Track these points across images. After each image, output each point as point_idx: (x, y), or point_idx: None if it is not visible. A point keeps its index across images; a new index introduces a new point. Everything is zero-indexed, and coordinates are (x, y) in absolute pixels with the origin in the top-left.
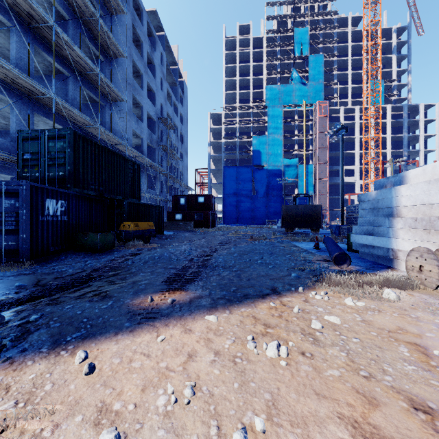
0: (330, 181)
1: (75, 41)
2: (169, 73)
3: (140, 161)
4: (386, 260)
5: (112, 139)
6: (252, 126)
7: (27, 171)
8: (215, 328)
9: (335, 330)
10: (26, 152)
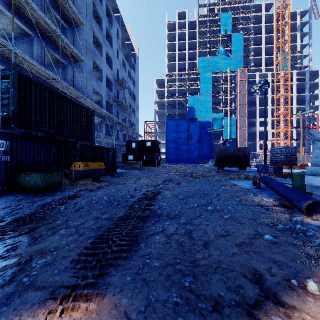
0: (249, 130)
1: (40, 7)
2: (124, 47)
3: (100, 113)
4: None
5: (73, 93)
6: (188, 88)
7: None
8: None
9: None
10: None
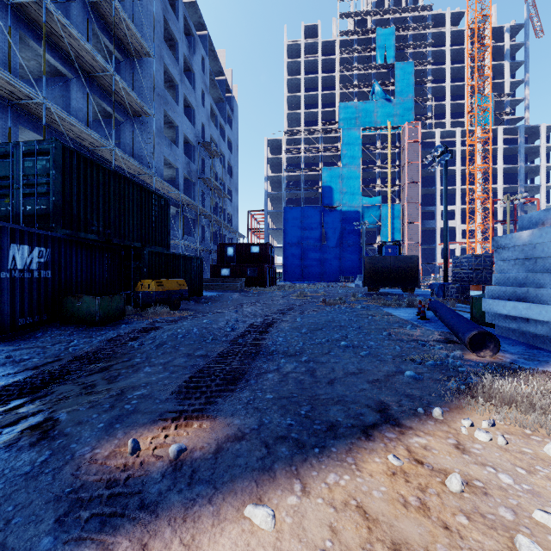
0: (423, 226)
1: (81, 31)
2: (213, 85)
3: (174, 198)
4: None
5: (133, 167)
6: (322, 155)
7: None
8: None
9: None
10: None
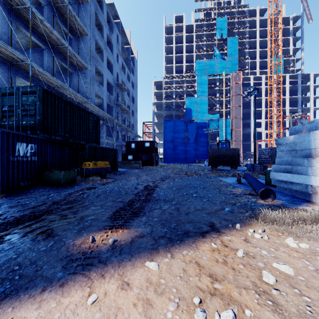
0: (243, 131)
1: (50, 22)
2: (123, 51)
3: (101, 115)
4: (304, 195)
5: (78, 98)
6: (185, 90)
7: (5, 120)
8: (156, 280)
9: (291, 285)
10: (4, 105)
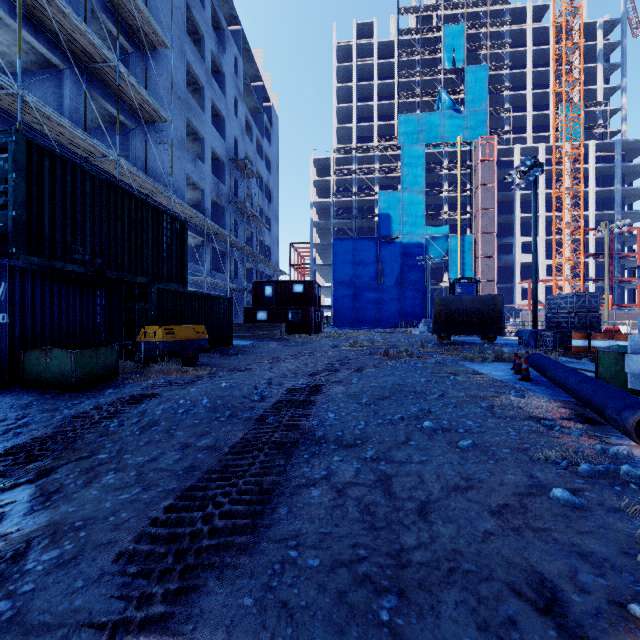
0: (500, 261)
1: (77, 10)
2: (248, 92)
3: (199, 226)
4: None
5: (145, 184)
6: (378, 177)
7: None
8: None
9: None
10: None
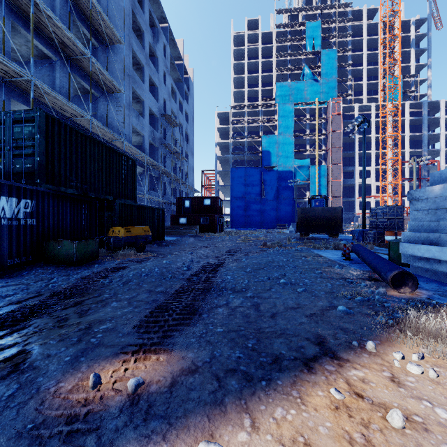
0: (344, 183)
1: (64, 21)
2: (173, 68)
3: (141, 160)
4: None
5: (107, 134)
6: (261, 125)
7: None
8: None
9: None
10: None
